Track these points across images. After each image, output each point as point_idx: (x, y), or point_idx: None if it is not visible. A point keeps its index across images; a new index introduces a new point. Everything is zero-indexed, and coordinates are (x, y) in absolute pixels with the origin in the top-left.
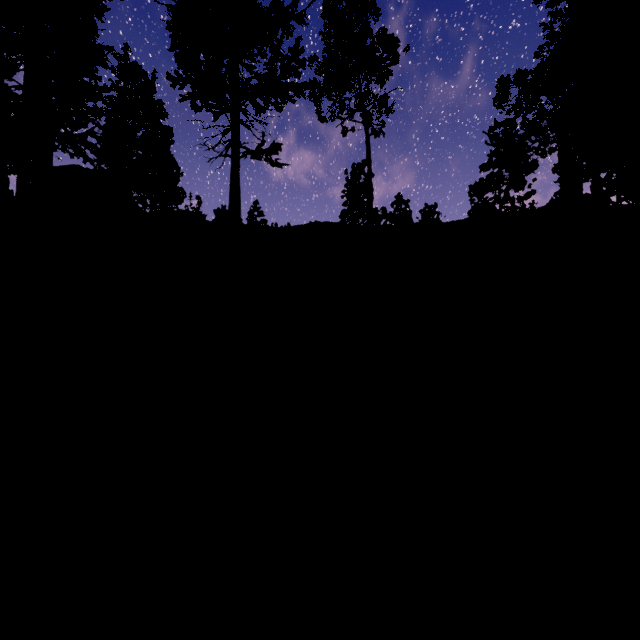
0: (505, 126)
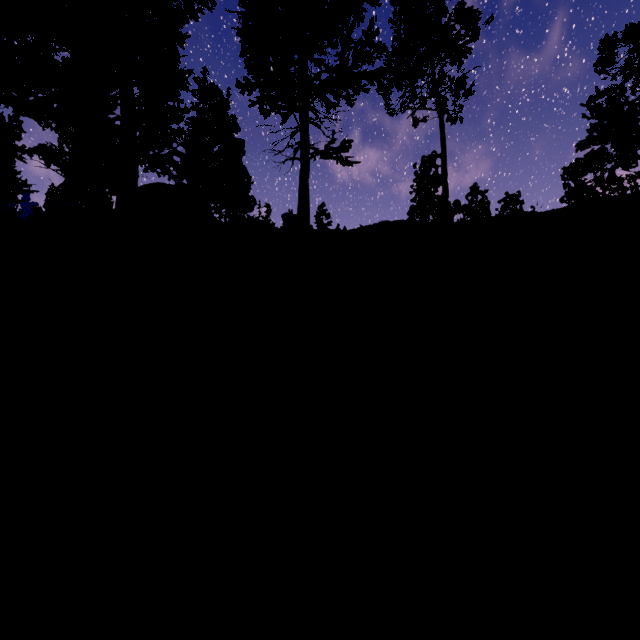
0: (610, 94)
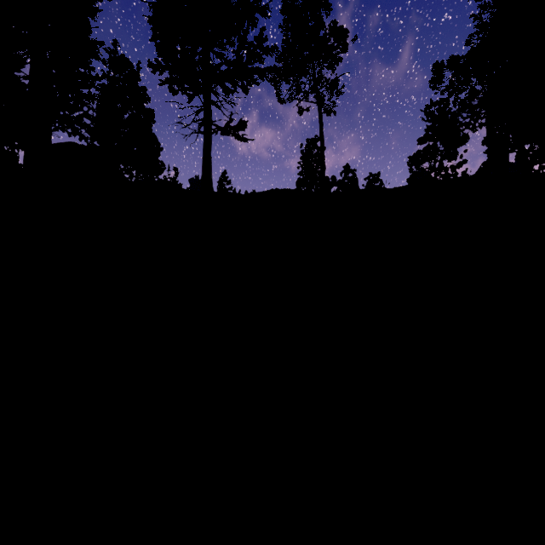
0: (440, 105)
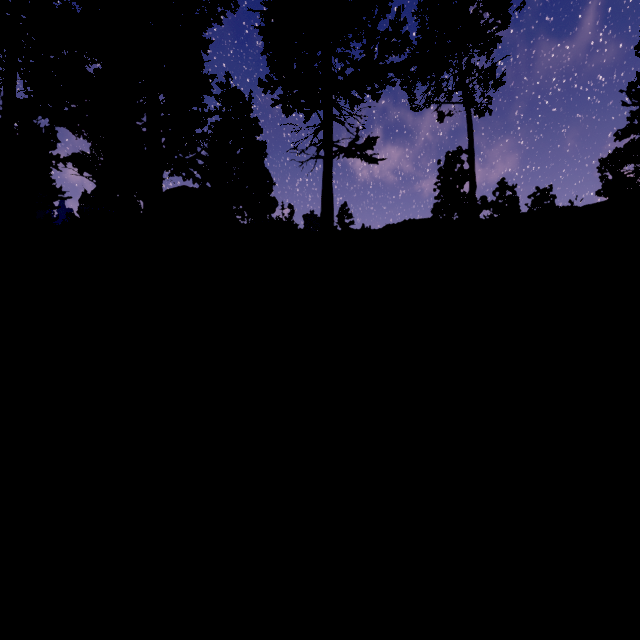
0: None
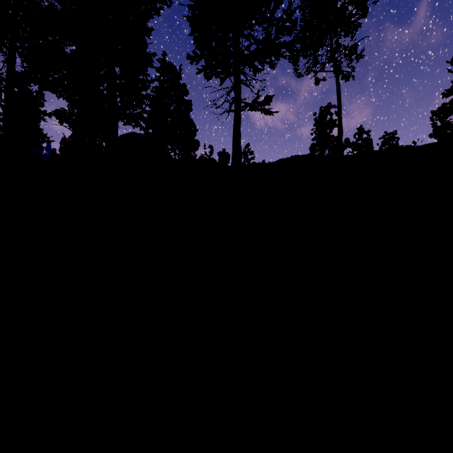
0: None
